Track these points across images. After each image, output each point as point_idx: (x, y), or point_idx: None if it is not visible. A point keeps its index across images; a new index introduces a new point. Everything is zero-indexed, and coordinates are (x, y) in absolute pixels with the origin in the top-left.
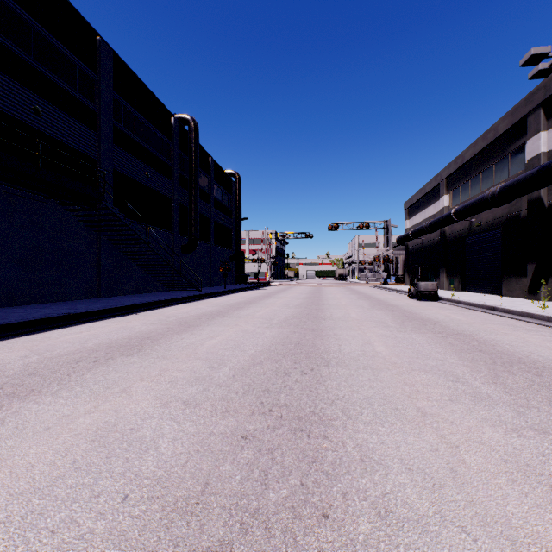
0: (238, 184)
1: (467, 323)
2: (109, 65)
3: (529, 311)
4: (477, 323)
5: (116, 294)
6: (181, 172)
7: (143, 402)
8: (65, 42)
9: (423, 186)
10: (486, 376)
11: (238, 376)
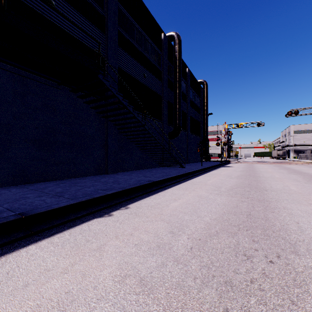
0: (205, 88)
1: None
2: None
3: None
4: None
5: (121, 170)
6: (168, 77)
7: None
8: None
9: None
10: None
11: None
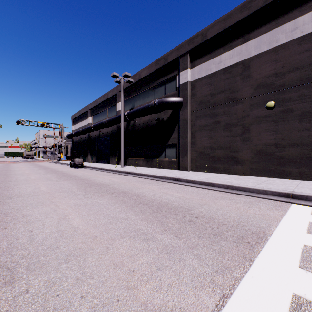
0: None
1: (89, 175)
2: None
3: (112, 169)
4: (93, 175)
5: None
6: None
7: None
8: None
9: (81, 110)
10: (82, 189)
11: None
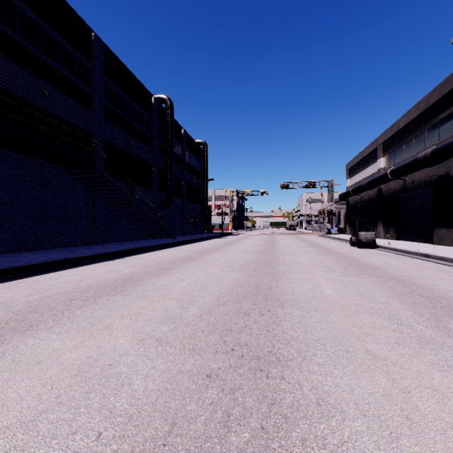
0: (206, 151)
1: (404, 269)
2: (102, 55)
3: None
4: (413, 269)
5: (107, 242)
6: (159, 142)
7: (122, 338)
8: (67, 38)
9: (362, 150)
10: (428, 320)
11: (204, 315)
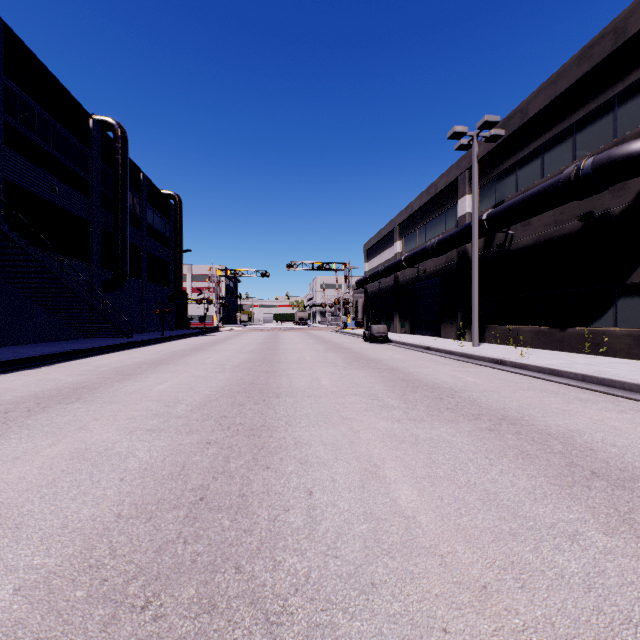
0: (179, 208)
1: (403, 361)
2: None
3: (451, 349)
4: (411, 361)
5: (9, 343)
6: (103, 189)
7: (107, 433)
8: None
9: (380, 230)
10: (397, 395)
11: (196, 410)
